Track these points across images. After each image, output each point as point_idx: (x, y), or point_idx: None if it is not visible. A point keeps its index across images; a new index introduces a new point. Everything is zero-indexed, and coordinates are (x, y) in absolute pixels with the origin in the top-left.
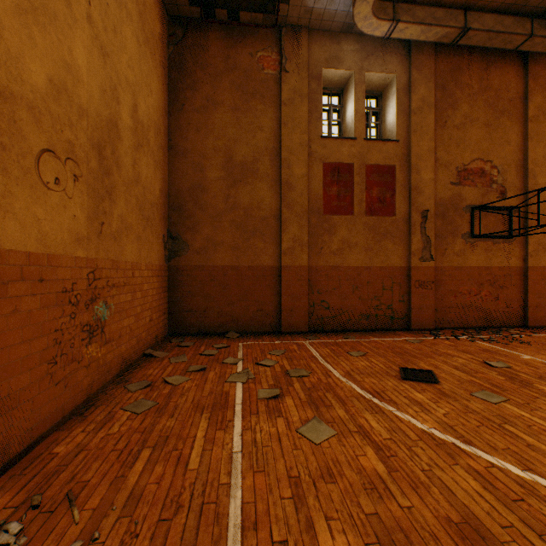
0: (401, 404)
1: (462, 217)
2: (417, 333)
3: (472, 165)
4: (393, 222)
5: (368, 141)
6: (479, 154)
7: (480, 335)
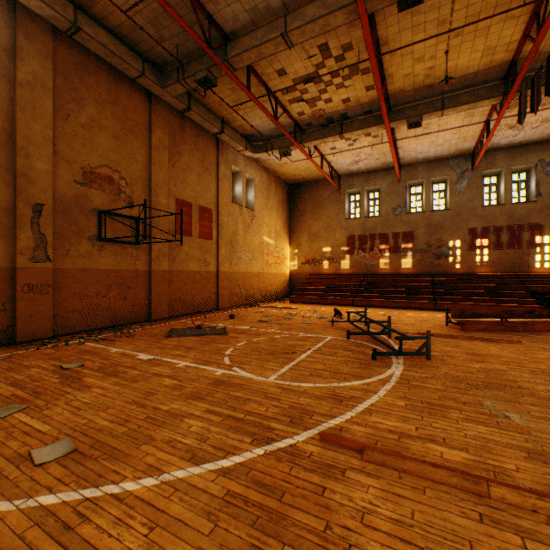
0: None
1: (90, 220)
2: (22, 347)
3: (101, 170)
4: None
5: None
6: (108, 162)
7: (99, 336)
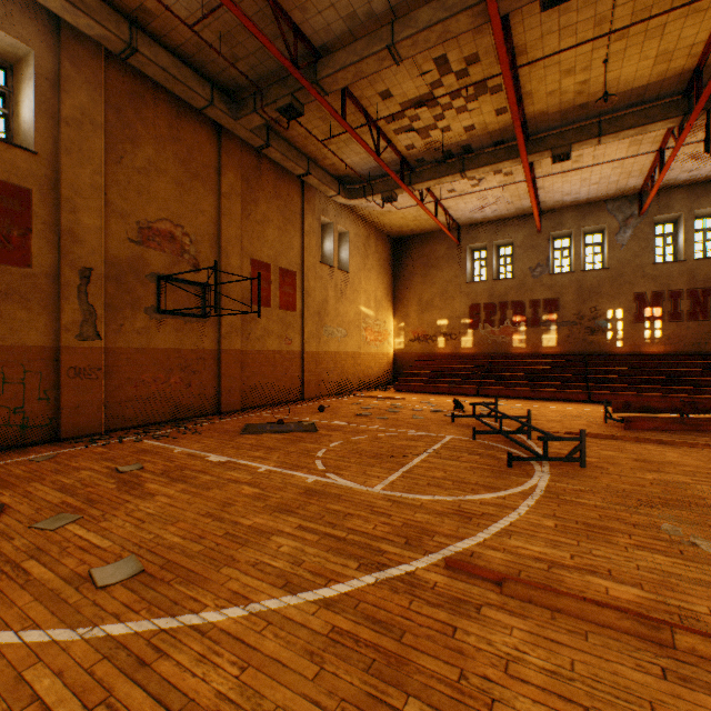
0: None
1: (147, 287)
2: (68, 444)
3: (160, 225)
4: (29, 277)
5: None
6: (169, 215)
7: (159, 431)
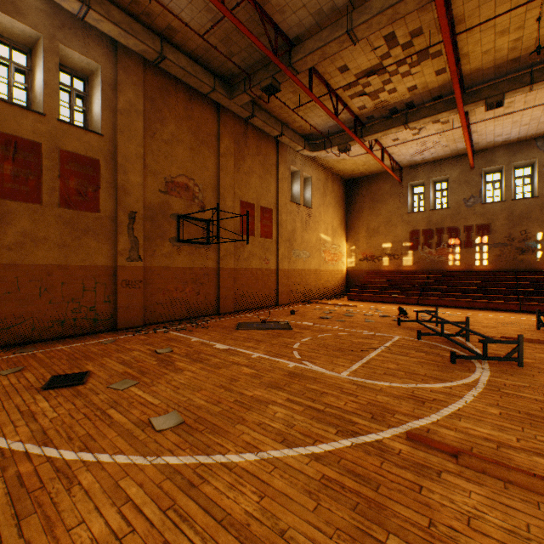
0: (4, 424)
1: (171, 223)
2: (122, 333)
3: (179, 179)
4: (98, 219)
5: (65, 123)
6: (185, 171)
7: (179, 326)
